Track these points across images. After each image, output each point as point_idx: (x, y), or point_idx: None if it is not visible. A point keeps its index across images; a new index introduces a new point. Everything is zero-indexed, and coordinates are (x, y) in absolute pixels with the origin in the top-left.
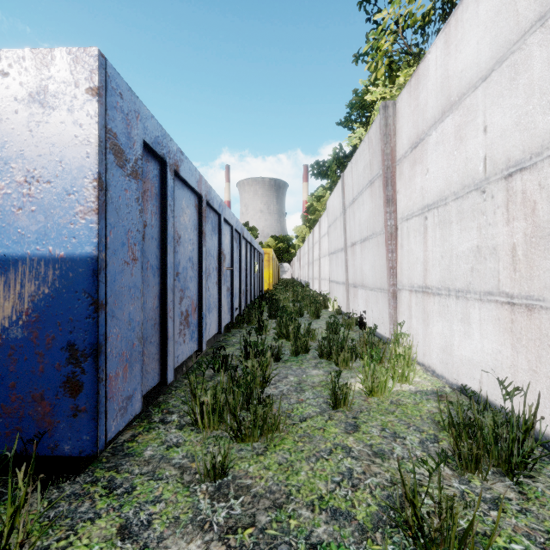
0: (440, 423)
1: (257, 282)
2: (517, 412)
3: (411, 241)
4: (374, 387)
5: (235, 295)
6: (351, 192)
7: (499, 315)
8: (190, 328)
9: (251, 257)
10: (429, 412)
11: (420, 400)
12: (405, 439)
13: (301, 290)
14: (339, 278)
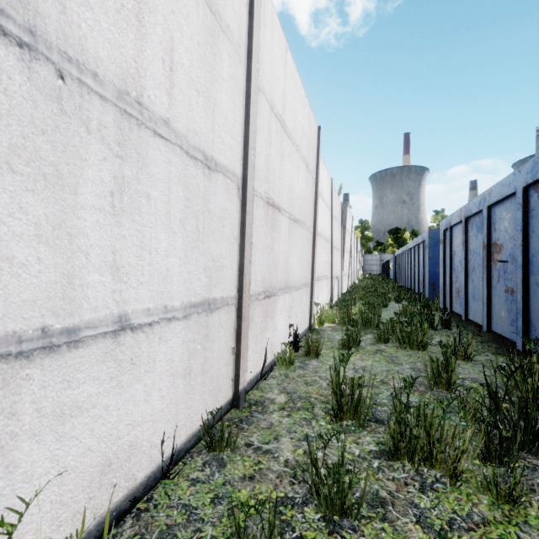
0: None
1: None
2: (327, 308)
3: None
4: None
5: None
6: (282, 98)
7: (326, 282)
8: (460, 299)
9: None
10: None
11: None
12: None
13: None
14: (129, 295)
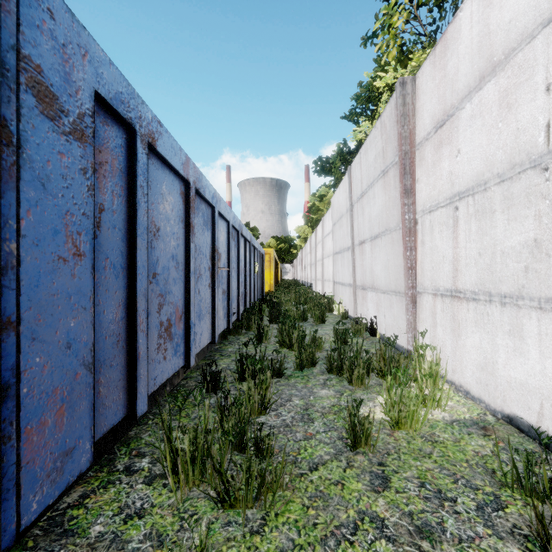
0: (496, 473)
1: (257, 283)
2: None
3: (435, 237)
4: (401, 417)
5: (232, 298)
6: (360, 185)
7: None
8: (173, 341)
9: (251, 257)
10: (476, 455)
11: (461, 435)
12: (455, 503)
13: (303, 291)
14: (344, 280)
